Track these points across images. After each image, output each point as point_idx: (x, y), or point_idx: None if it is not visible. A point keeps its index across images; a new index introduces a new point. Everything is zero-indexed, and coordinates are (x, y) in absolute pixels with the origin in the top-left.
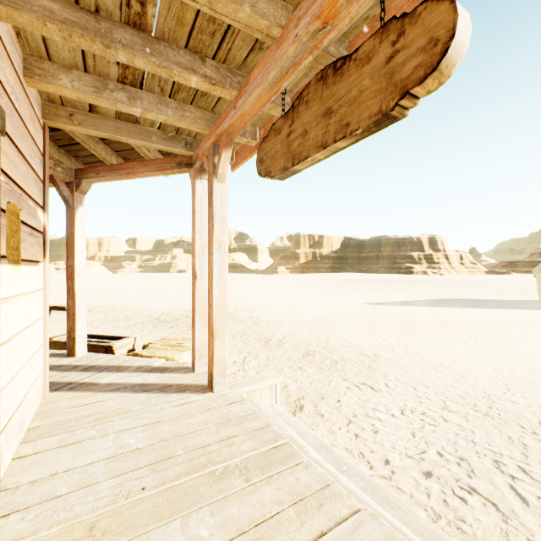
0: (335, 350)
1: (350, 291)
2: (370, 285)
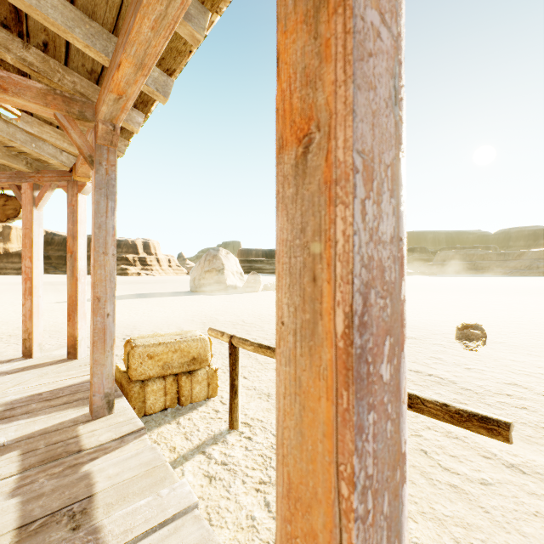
0: (4, 333)
1: (44, 293)
2: None
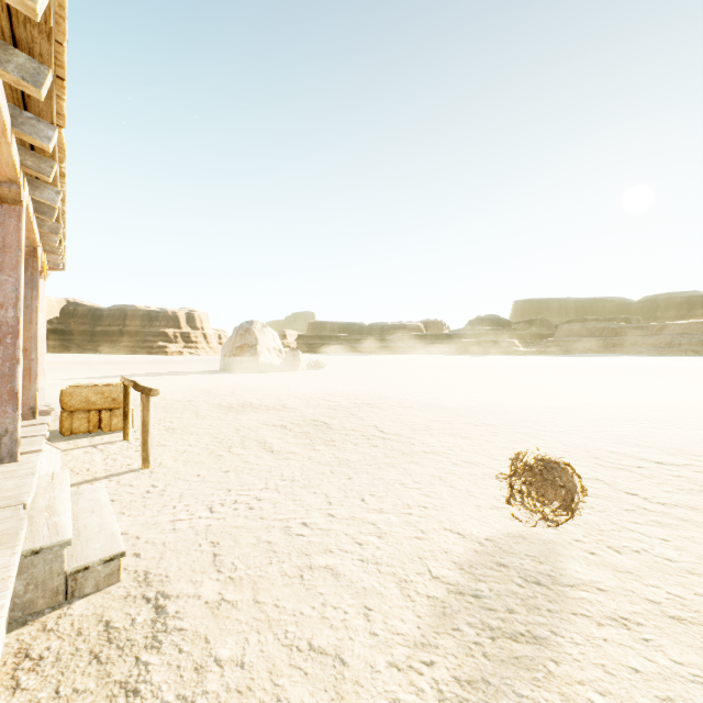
0: None
1: (54, 372)
2: (92, 366)
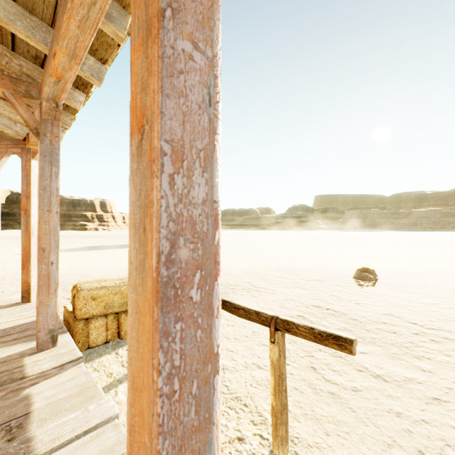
0: None
1: (8, 246)
2: None
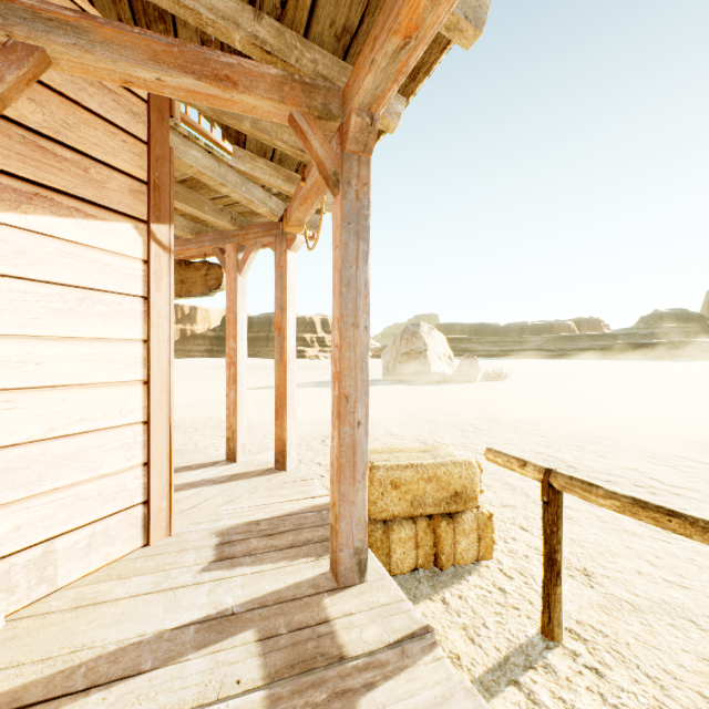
0: (199, 423)
1: None
2: (254, 371)
